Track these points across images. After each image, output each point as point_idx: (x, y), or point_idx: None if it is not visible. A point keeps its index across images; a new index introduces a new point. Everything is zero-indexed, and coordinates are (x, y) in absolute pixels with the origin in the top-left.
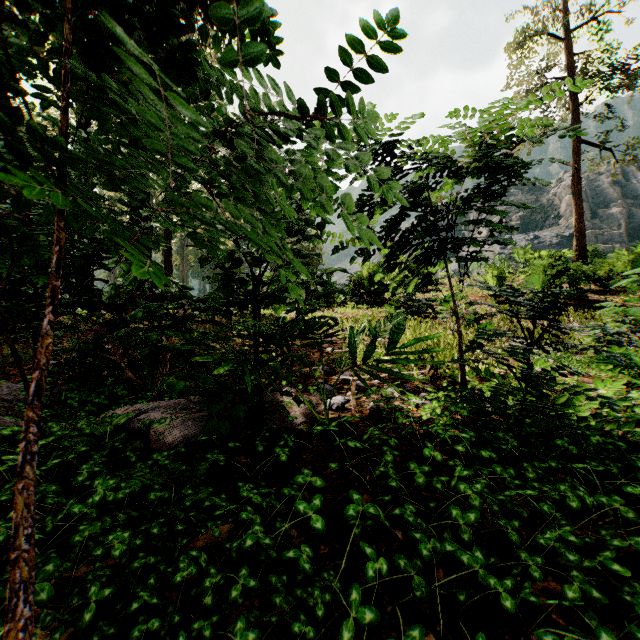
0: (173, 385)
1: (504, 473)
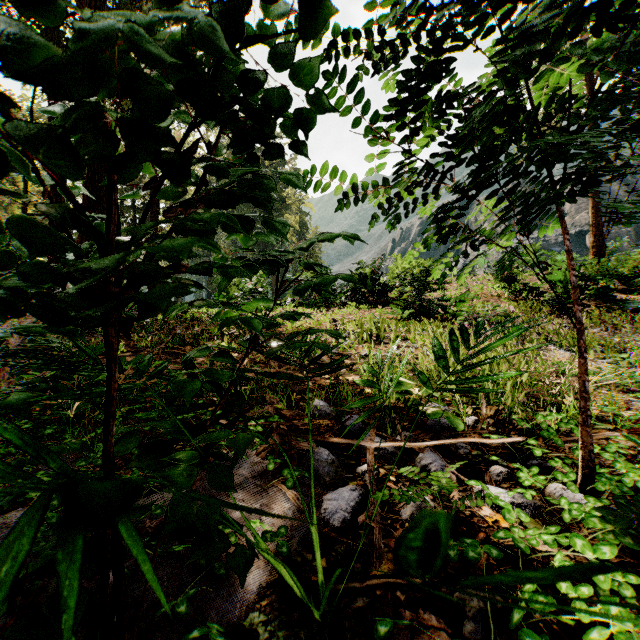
0: None
1: None
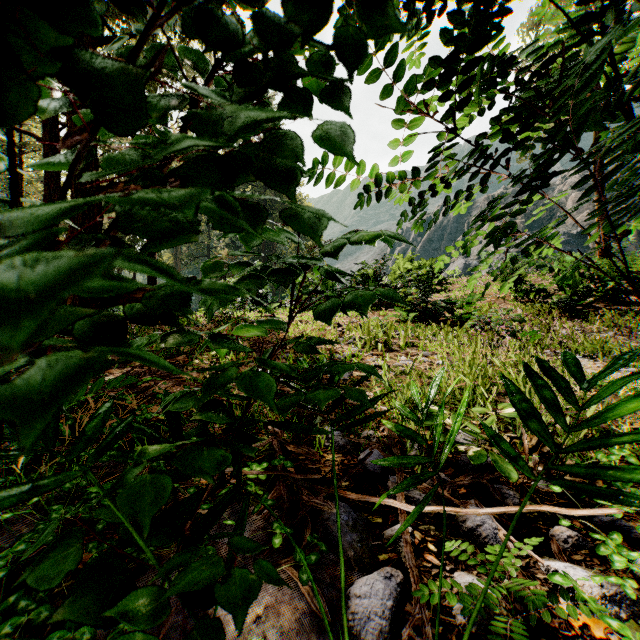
0: None
1: None
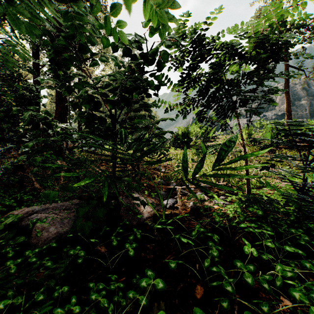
0: (48, 195)
1: (313, 268)
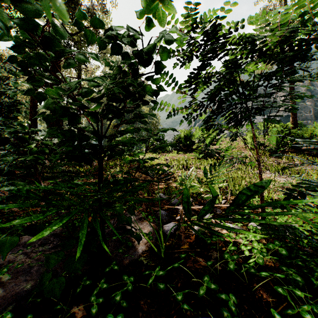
0: (2, 244)
1: None
